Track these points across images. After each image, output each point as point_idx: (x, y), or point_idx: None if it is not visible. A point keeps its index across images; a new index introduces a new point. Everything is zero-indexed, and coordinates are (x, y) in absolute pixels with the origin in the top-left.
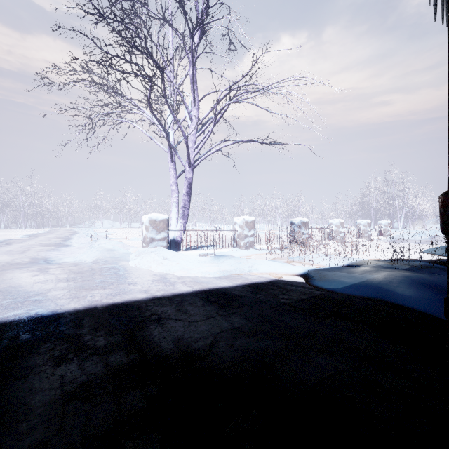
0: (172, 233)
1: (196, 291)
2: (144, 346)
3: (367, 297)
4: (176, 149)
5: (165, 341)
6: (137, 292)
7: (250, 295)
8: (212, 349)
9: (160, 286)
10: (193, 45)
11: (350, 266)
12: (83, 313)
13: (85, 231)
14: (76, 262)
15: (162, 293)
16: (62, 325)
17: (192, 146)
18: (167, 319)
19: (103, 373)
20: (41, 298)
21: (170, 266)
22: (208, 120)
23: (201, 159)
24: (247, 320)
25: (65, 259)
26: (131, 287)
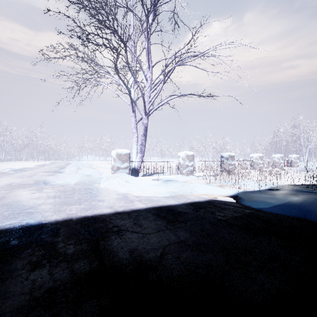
0: (133, 163)
1: (149, 208)
2: (105, 255)
3: (291, 216)
4: (136, 102)
5: (122, 251)
6: (104, 208)
7: (192, 212)
8: (161, 260)
9: (122, 203)
10: (148, 26)
11: (271, 190)
12: (61, 223)
13: (75, 162)
14: (64, 183)
15: (123, 209)
16: (43, 233)
17: (147, 100)
18: (125, 231)
19: (67, 280)
20: (32, 211)
21: (131, 188)
22: (159, 81)
23: (154, 109)
24: (191, 234)
25: (57, 182)
26: (100, 204)
